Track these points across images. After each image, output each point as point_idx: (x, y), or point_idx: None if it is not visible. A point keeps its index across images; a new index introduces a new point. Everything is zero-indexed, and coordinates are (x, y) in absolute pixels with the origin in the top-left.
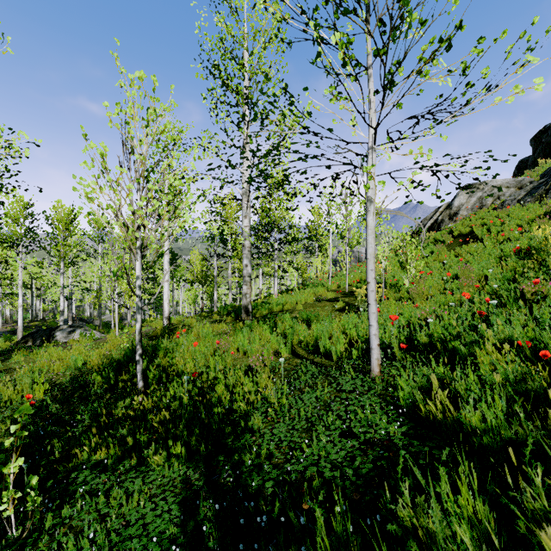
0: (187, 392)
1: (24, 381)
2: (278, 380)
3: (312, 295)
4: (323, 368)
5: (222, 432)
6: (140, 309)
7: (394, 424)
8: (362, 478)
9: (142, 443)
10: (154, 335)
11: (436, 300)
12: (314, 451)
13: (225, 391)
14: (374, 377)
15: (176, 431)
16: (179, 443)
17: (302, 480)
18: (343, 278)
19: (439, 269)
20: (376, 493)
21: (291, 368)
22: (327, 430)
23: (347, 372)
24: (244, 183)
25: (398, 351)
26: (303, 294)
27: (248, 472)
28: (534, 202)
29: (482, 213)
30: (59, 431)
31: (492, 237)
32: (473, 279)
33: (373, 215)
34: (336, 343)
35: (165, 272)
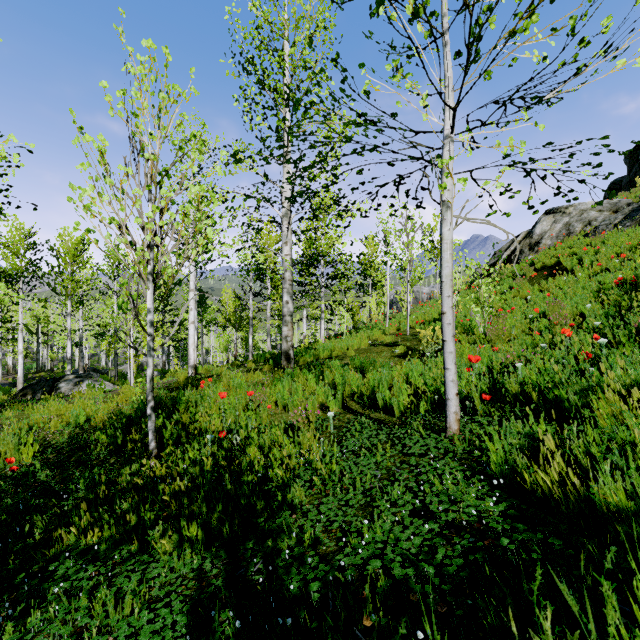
0: (210, 455)
1: (8, 441)
2: (326, 441)
3: (366, 339)
4: (382, 426)
5: (252, 508)
6: (152, 350)
7: (487, 500)
8: (448, 578)
9: (148, 522)
10: (176, 386)
11: (520, 343)
12: (377, 537)
13: (260, 454)
14: (452, 436)
15: (193, 507)
16: (194, 524)
17: (361, 580)
18: (402, 320)
19: (521, 307)
20: (471, 604)
21: (342, 425)
22: (392, 507)
23: (414, 430)
24: (285, 203)
25: (479, 404)
26: (355, 338)
27: (285, 566)
28: (635, 227)
29: (570, 241)
30: (46, 505)
31: (584, 268)
32: (566, 316)
33: (450, 225)
34: (397, 395)
35: (191, 312)
